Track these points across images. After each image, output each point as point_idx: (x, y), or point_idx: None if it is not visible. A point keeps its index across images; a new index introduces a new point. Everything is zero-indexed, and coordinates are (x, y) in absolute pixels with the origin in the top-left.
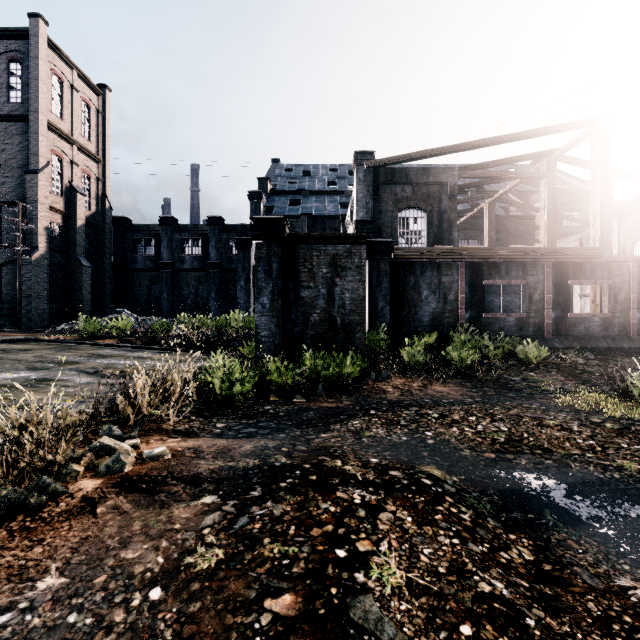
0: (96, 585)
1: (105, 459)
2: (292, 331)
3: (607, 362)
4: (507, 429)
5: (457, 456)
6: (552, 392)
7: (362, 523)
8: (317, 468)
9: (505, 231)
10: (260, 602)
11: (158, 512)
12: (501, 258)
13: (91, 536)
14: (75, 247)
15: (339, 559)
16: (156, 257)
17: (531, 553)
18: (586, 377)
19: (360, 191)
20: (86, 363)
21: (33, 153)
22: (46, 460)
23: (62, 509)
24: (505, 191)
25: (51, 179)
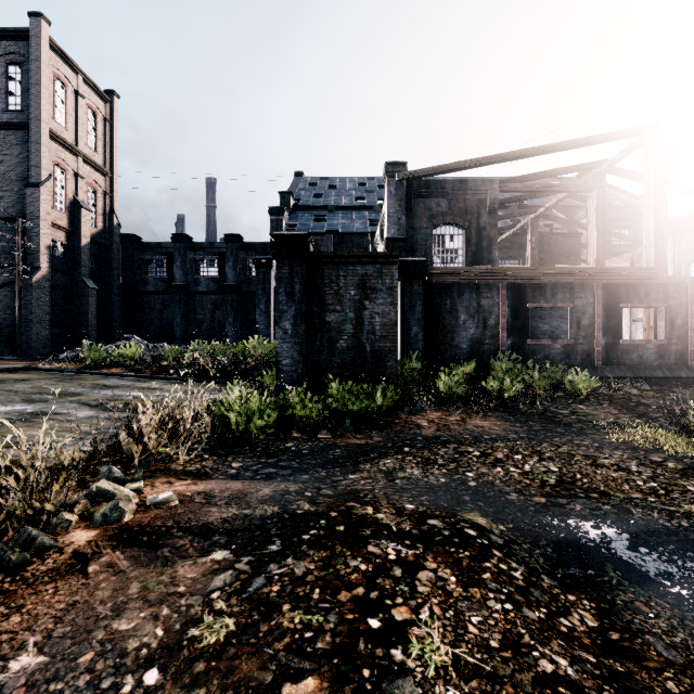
0: (80, 665)
1: (102, 506)
2: (317, 359)
3: (664, 393)
4: (557, 469)
5: (503, 501)
6: (605, 427)
7: (398, 584)
8: (345, 517)
9: (549, 250)
10: (277, 688)
11: (160, 571)
12: (546, 279)
13: (79, 601)
14: (80, 267)
15: (372, 631)
16: (168, 278)
17: (594, 618)
18: (642, 410)
19: (391, 206)
20: (89, 394)
21: (34, 165)
22: (32, 509)
23: (48, 567)
24: (549, 206)
25: (54, 193)
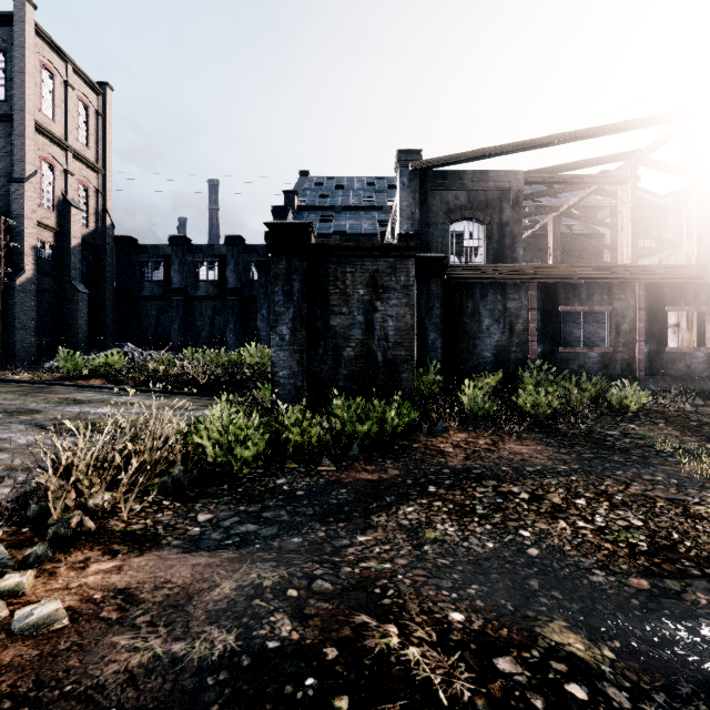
0: None
1: None
2: (319, 370)
3: None
4: (642, 523)
5: (587, 586)
6: (672, 454)
7: None
8: (351, 663)
9: (570, 252)
10: None
11: None
12: (582, 278)
13: None
14: (69, 270)
15: None
16: (166, 282)
17: None
18: (709, 432)
19: (404, 198)
20: (49, 412)
21: (18, 159)
22: None
23: None
24: (573, 203)
25: (40, 190)
